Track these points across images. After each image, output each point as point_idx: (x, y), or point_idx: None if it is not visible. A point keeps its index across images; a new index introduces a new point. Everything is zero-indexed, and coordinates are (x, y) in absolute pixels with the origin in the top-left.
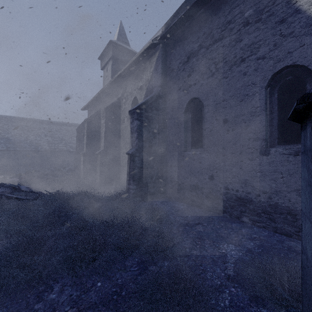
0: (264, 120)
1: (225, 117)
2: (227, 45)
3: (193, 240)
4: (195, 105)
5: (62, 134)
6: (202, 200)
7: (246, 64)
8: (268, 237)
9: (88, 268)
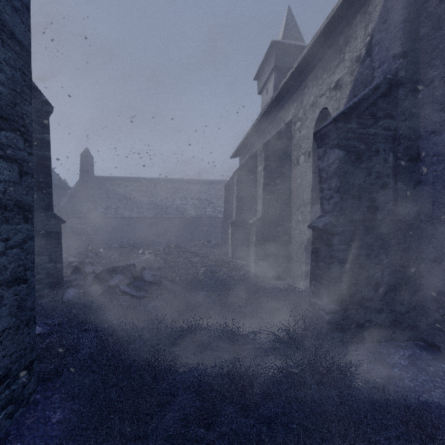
0: None
1: None
2: None
3: None
4: None
5: (209, 196)
6: None
7: None
8: None
9: None
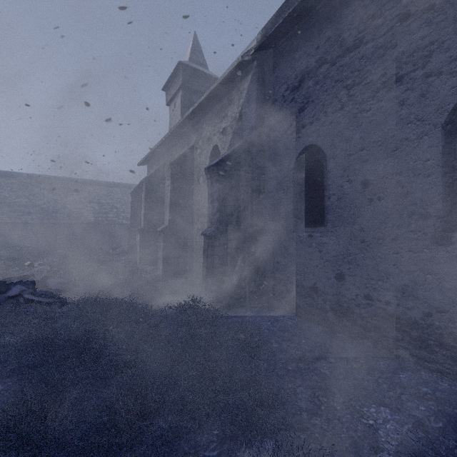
0: (440, 183)
1: (366, 177)
2: (369, 56)
3: (313, 392)
4: (311, 156)
5: (112, 200)
6: (323, 312)
7: (405, 86)
8: (450, 393)
9: (133, 453)
